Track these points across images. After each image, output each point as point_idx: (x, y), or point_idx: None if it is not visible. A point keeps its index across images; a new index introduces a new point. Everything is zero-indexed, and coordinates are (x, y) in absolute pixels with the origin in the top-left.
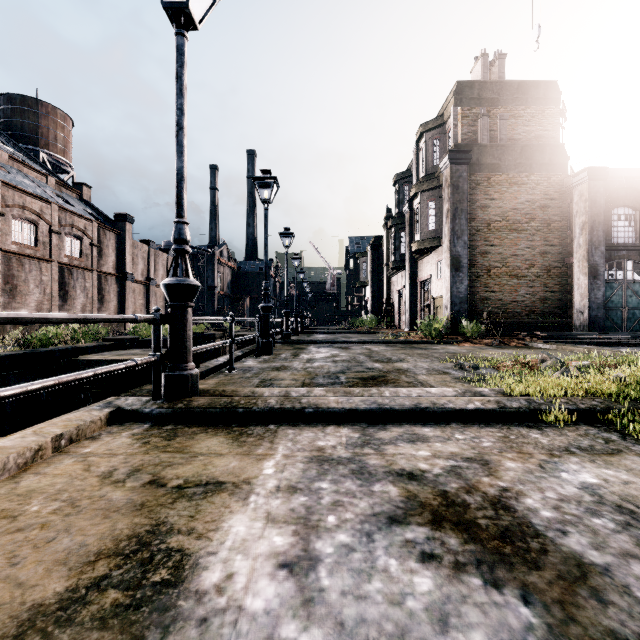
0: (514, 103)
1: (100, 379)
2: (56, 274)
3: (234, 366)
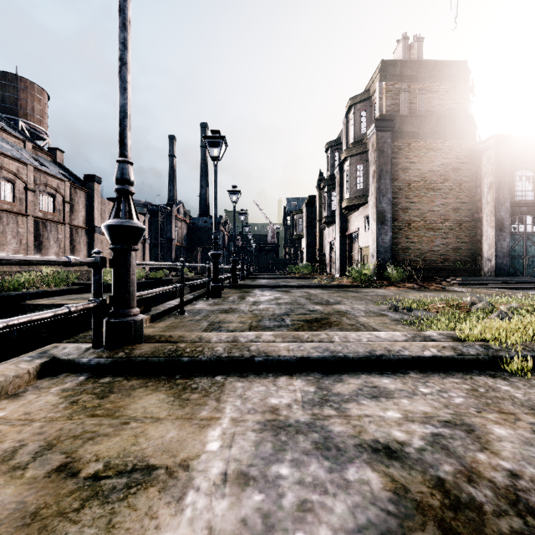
0: (431, 80)
1: (47, 324)
2: (31, 227)
3: (185, 309)
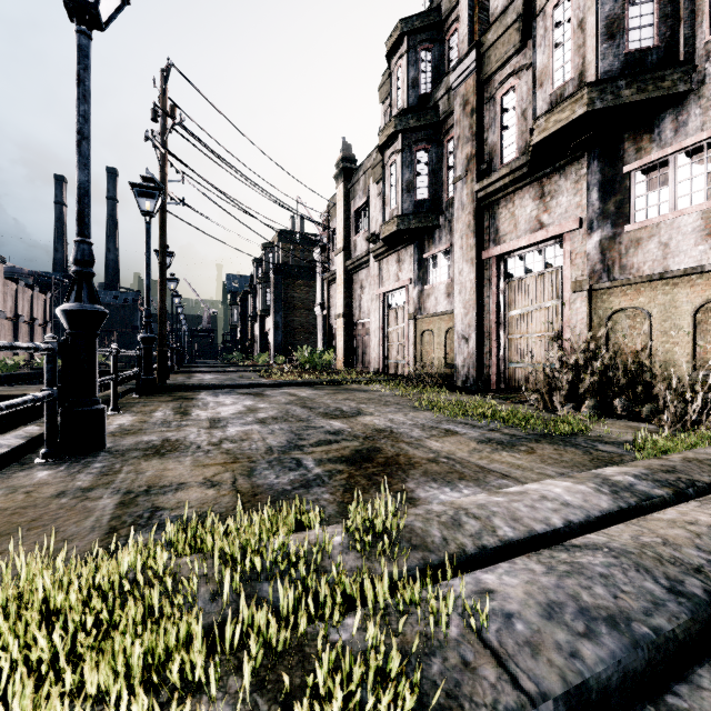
0: (308, 245)
1: None
2: None
3: None
